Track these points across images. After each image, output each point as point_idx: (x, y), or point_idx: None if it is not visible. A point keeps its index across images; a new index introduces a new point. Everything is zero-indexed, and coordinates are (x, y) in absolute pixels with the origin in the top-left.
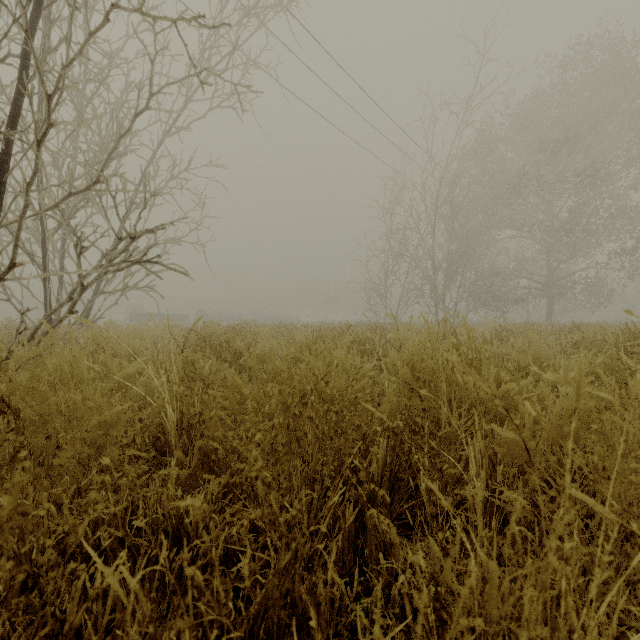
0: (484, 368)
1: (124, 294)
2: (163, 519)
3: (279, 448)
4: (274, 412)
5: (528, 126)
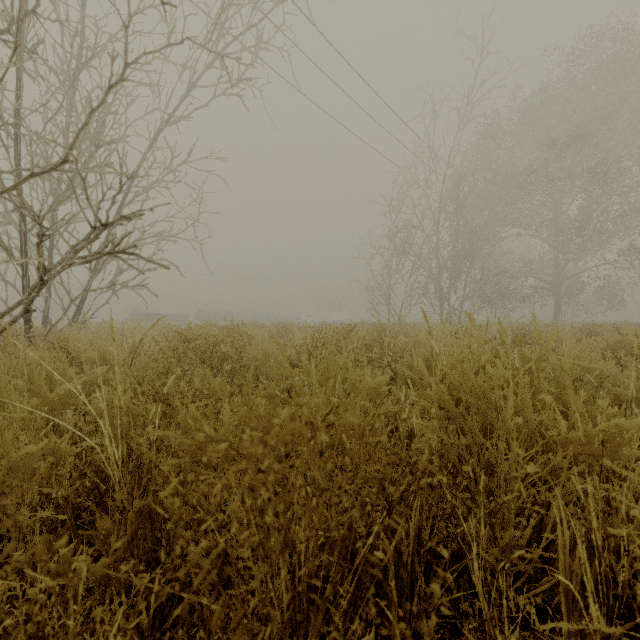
0: (569, 393)
1: (114, 293)
2: None
3: (245, 553)
4: (248, 466)
5: (535, 121)
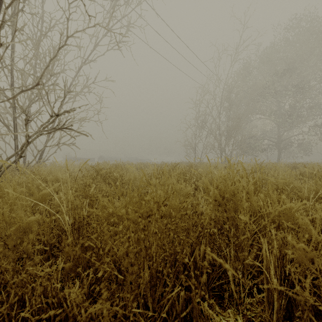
0: (270, 193)
1: (59, 147)
2: (46, 306)
3: (131, 255)
4: (130, 223)
5: (268, 61)
